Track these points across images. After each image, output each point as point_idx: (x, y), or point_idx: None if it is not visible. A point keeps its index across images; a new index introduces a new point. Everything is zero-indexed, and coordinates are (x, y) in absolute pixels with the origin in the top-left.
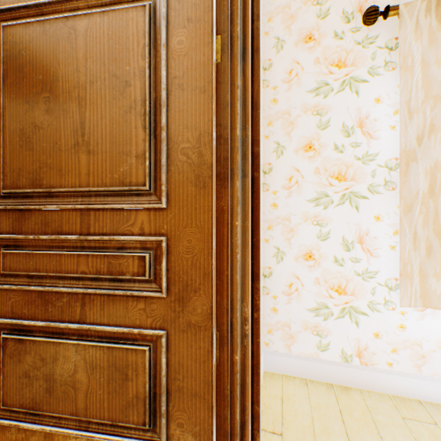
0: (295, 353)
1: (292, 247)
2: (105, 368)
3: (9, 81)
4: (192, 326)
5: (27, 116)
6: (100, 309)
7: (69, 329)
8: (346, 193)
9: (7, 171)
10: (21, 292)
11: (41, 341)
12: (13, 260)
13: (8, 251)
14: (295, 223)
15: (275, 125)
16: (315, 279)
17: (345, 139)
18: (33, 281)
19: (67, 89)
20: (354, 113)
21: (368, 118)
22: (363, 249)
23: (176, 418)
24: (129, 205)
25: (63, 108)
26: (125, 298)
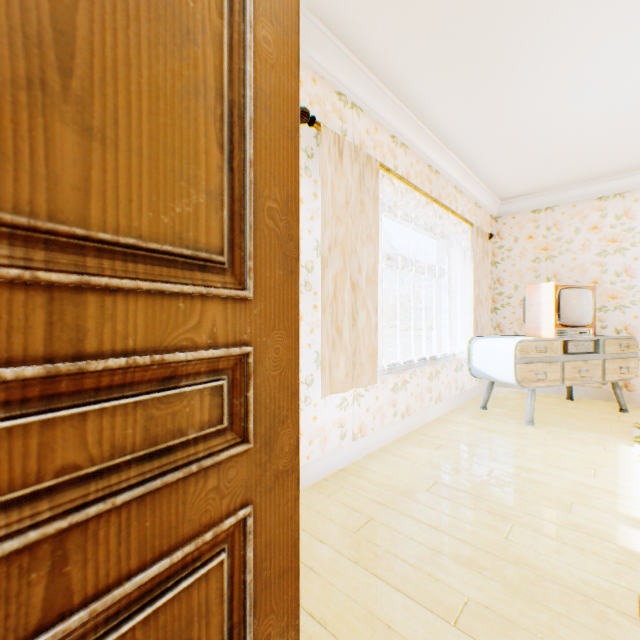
0: None
1: None
2: None
3: None
4: (280, 475)
5: None
6: (119, 543)
7: None
8: None
9: None
10: None
11: None
12: None
13: None
14: None
15: None
16: None
17: None
18: None
19: None
20: None
21: None
22: None
23: (263, 634)
24: (195, 288)
25: None
26: (181, 483)
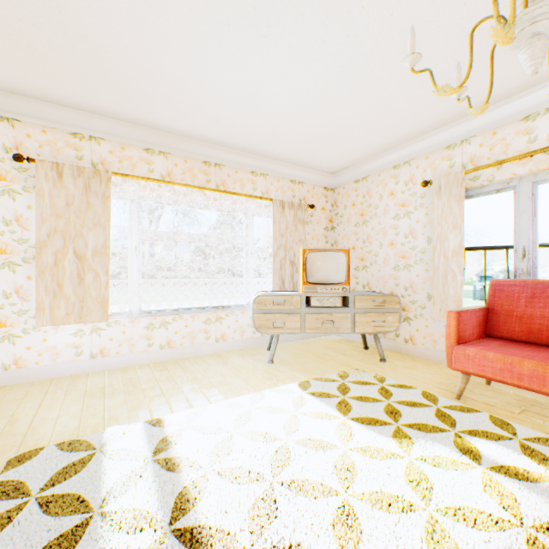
0: None
1: None
2: None
3: None
4: None
5: None
6: None
7: None
8: (8, 262)
9: None
10: None
11: None
12: None
13: None
14: None
15: None
16: None
17: (7, 227)
18: None
19: None
20: (13, 212)
21: (23, 217)
22: (20, 297)
23: None
24: None
25: None
26: None
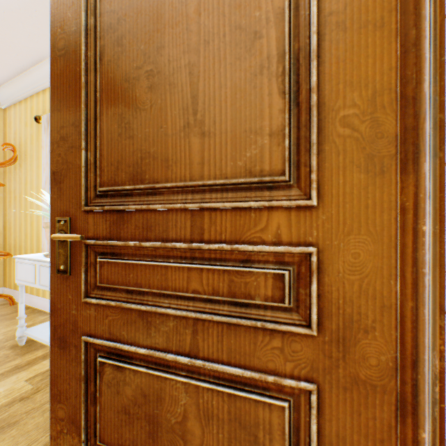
0: None
1: None
2: (225, 422)
3: (106, 59)
4: (359, 383)
5: (126, 98)
6: (217, 340)
7: (176, 362)
8: None
9: (104, 166)
10: (119, 309)
11: (142, 372)
12: (110, 270)
13: (105, 259)
14: None
15: None
16: None
17: None
18: (132, 297)
19: (174, 56)
20: None
21: None
22: None
23: None
24: (259, 203)
25: (169, 81)
26: (252, 329)
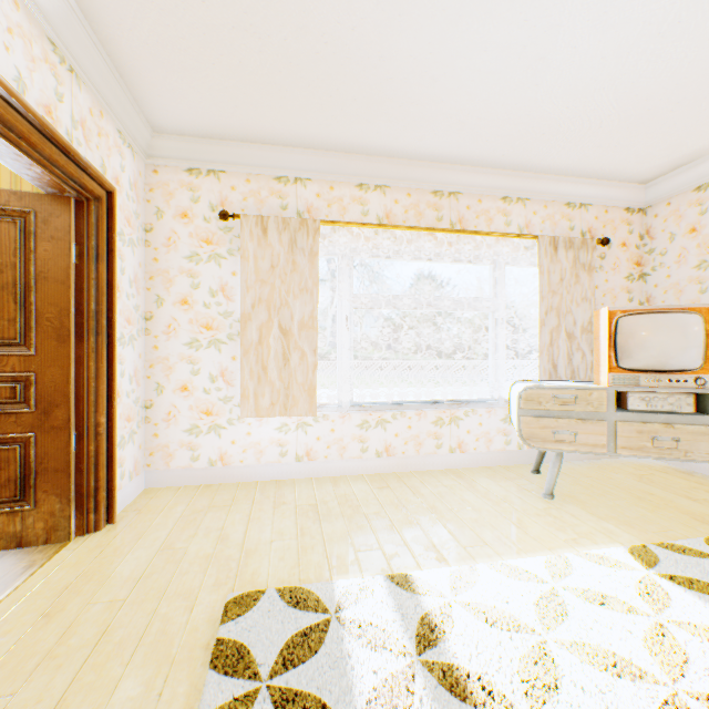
0: (174, 468)
1: (171, 381)
2: None
3: None
4: (56, 428)
5: None
6: None
7: None
8: (213, 339)
9: None
10: None
11: None
12: None
13: None
14: (174, 362)
15: (157, 280)
16: (190, 406)
17: (212, 299)
18: None
19: None
20: (219, 280)
21: (228, 286)
22: (225, 381)
23: (44, 488)
24: (3, 353)
25: None
26: None
